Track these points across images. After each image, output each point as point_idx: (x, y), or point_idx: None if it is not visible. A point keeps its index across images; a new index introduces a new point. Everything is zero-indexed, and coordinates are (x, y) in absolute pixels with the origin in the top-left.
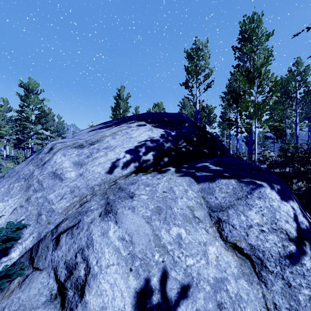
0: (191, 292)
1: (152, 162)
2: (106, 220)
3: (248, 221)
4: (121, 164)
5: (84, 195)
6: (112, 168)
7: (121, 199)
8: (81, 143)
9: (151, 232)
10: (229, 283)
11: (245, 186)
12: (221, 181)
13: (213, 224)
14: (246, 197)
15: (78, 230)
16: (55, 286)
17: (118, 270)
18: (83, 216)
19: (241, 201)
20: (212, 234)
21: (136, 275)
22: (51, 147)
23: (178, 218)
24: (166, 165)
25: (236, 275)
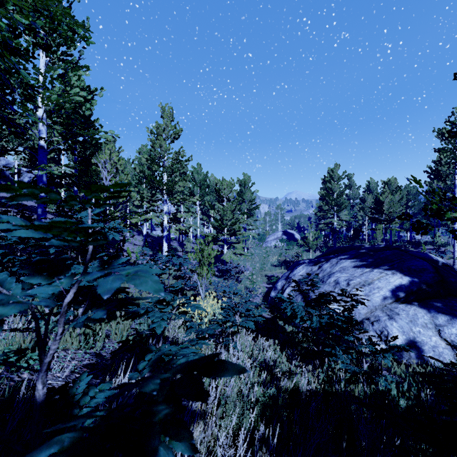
0: (423, 344)
1: (404, 297)
2: (391, 320)
3: (451, 332)
4: (387, 298)
5: (372, 309)
6: (383, 299)
7: (394, 315)
8: (363, 283)
9: (409, 327)
10: (439, 348)
11: (452, 319)
12: (442, 315)
13: (436, 331)
14: (452, 323)
15: (380, 322)
16: (376, 335)
17: (399, 334)
18: (379, 318)
19: (450, 325)
20: (435, 334)
21: (405, 336)
22: (348, 284)
23: (419, 325)
24: (412, 300)
25: (443, 348)
